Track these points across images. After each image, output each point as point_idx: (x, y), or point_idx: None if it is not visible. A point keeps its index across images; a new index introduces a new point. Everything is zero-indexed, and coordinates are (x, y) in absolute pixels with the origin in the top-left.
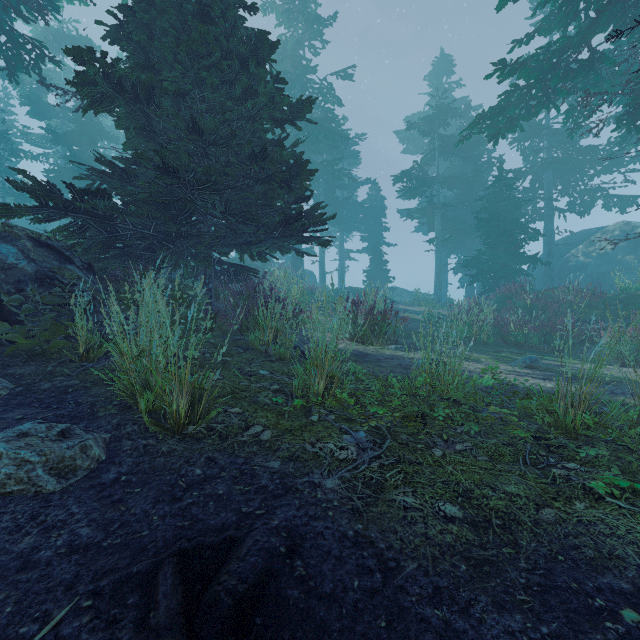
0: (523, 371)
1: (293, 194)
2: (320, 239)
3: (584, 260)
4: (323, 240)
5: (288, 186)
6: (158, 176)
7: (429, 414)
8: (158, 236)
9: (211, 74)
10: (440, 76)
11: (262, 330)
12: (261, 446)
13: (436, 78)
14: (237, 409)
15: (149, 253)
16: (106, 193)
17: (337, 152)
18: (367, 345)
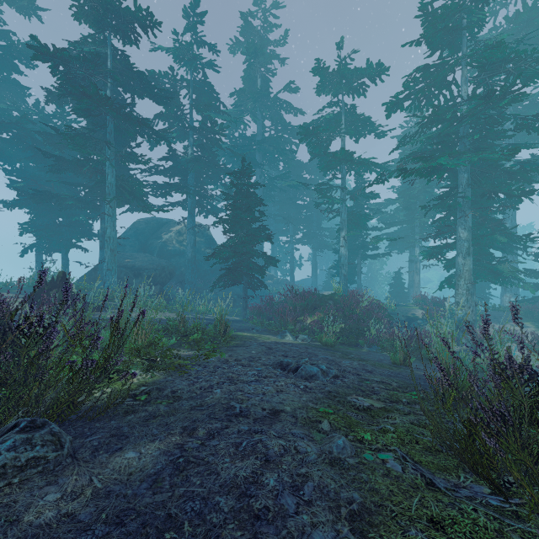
0: None
1: None
2: None
3: (180, 247)
4: None
5: None
6: None
7: None
8: None
9: None
10: None
11: None
12: None
13: None
14: None
15: None
16: None
17: None
18: None
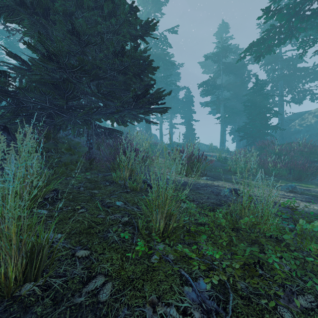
0: (290, 195)
1: (143, 83)
2: (160, 108)
3: (299, 128)
4: (162, 109)
5: (140, 78)
6: (42, 60)
7: (264, 260)
8: (54, 108)
9: (88, 1)
10: (222, 33)
11: (122, 170)
12: (96, 314)
13: (220, 34)
14: (84, 252)
15: (49, 119)
16: (6, 74)
17: (169, 72)
18: (188, 177)
